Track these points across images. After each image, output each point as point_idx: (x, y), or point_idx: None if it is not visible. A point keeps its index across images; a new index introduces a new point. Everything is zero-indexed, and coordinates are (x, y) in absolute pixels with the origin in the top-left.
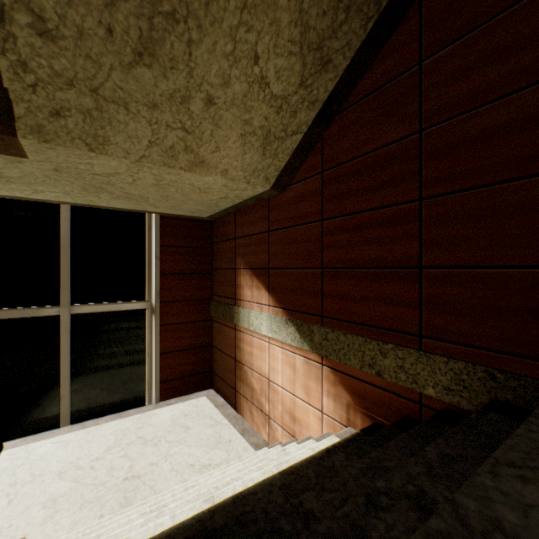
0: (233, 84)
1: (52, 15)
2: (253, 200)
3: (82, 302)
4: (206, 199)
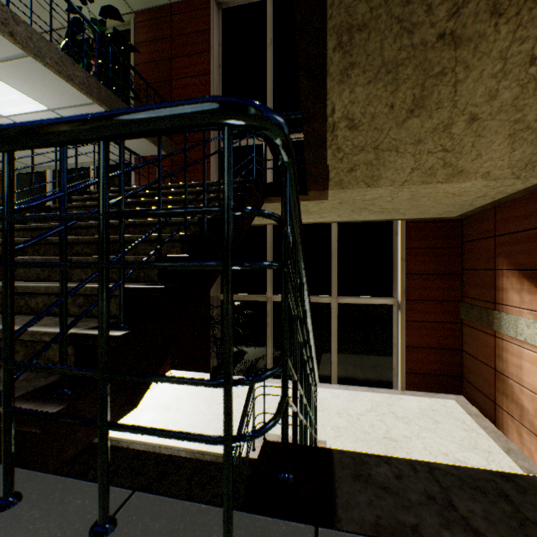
0: (500, 95)
1: (358, 115)
2: (521, 192)
3: (344, 295)
4: (458, 201)
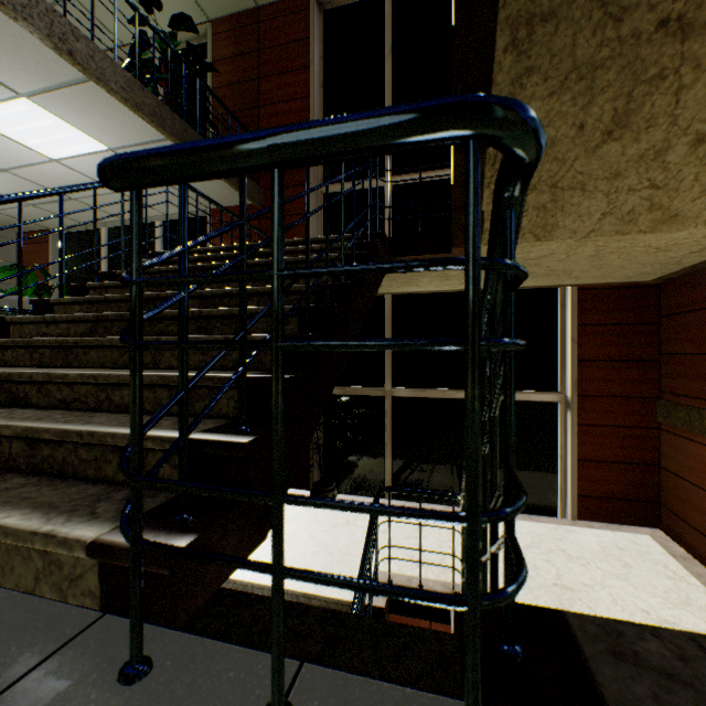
0: None
1: None
2: None
3: None
4: (662, 258)
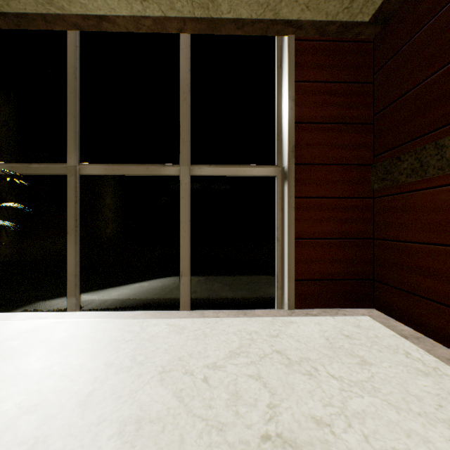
0: None
1: None
2: None
3: (202, 163)
4: None
